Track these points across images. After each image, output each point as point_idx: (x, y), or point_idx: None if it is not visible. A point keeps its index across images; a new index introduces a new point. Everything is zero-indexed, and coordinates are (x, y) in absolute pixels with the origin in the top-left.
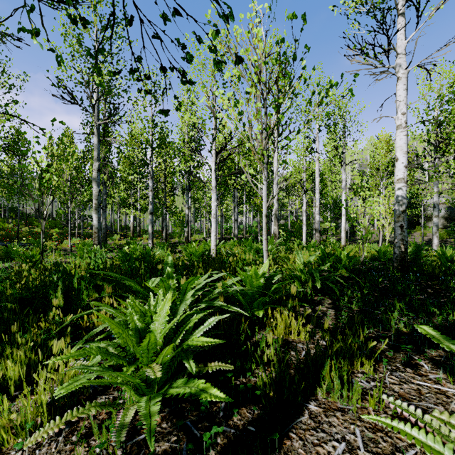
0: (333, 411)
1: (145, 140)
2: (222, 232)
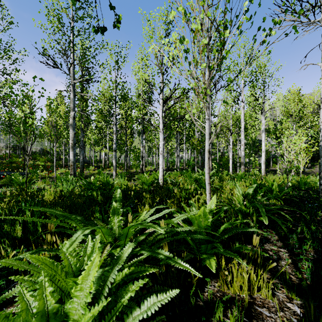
0: None
1: (110, 95)
2: (167, 165)
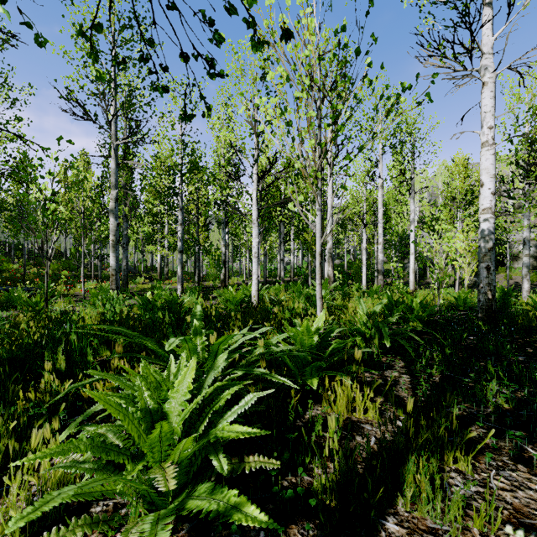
0: (421, 535)
1: (173, 164)
2: (265, 275)
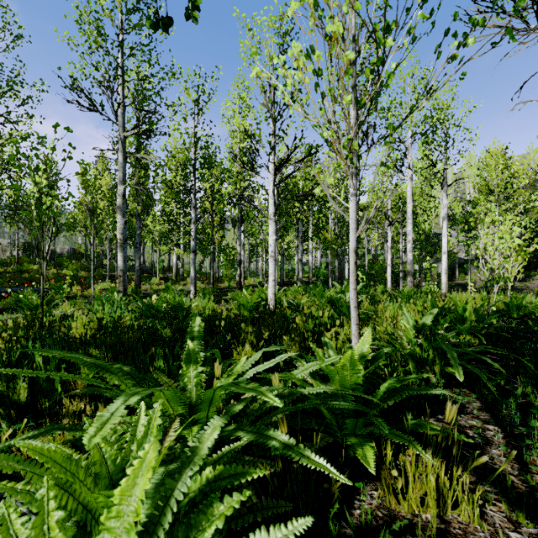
0: None
1: (185, 158)
2: (282, 275)
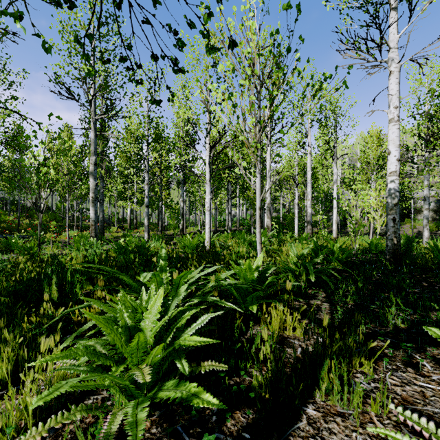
0: (332, 417)
1: (141, 135)
2: (216, 225)
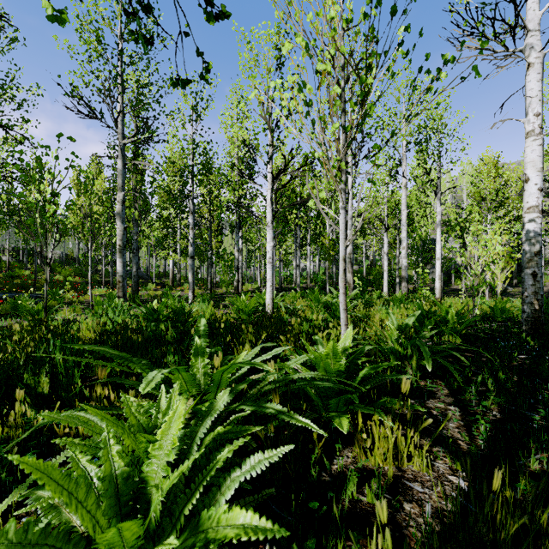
0: None
1: (183, 165)
2: (280, 281)
